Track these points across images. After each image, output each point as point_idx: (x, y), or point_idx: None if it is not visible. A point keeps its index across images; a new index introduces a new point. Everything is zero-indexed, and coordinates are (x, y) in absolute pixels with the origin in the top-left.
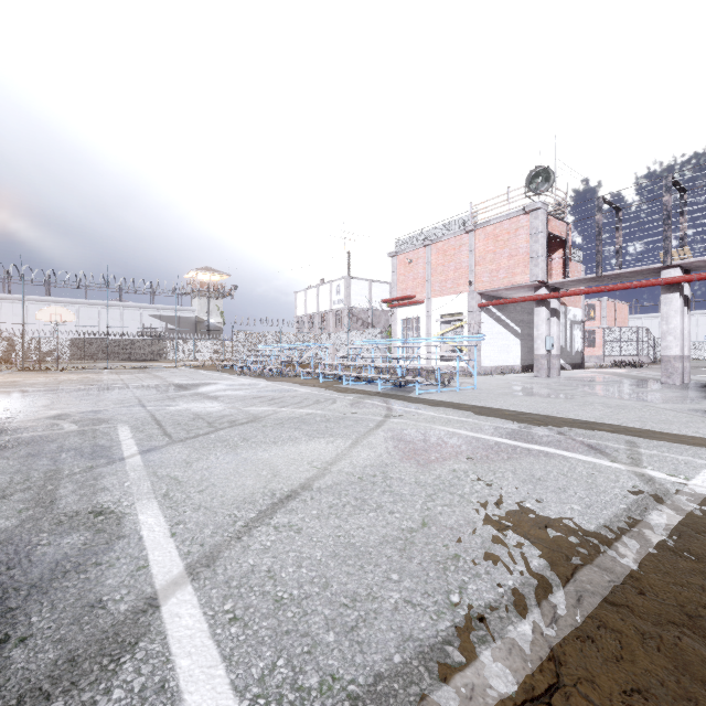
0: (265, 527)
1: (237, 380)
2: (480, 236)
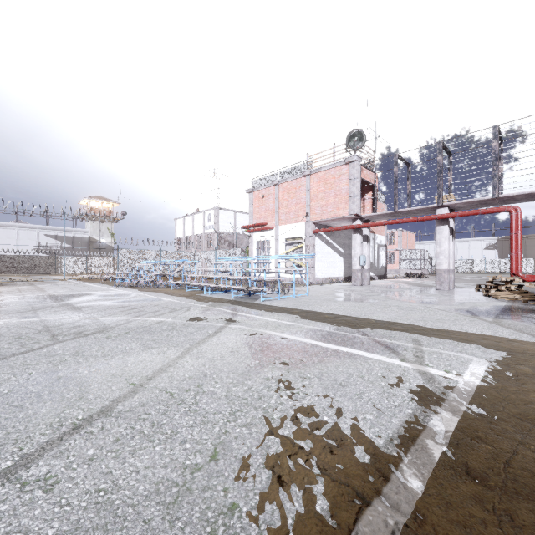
0: (8, 486)
1: (113, 290)
2: (314, 179)
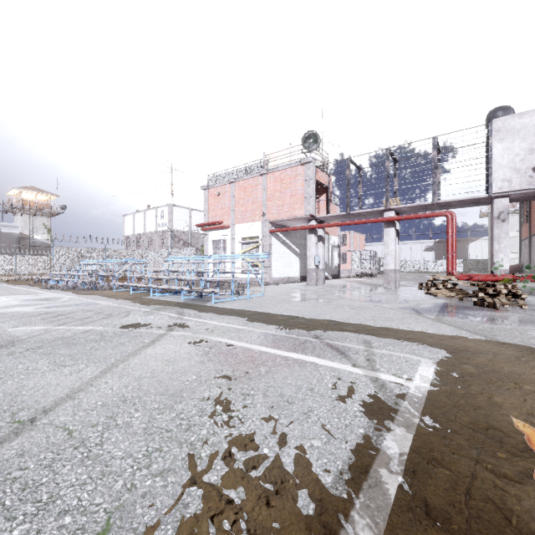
0: None
1: (42, 294)
2: (271, 179)
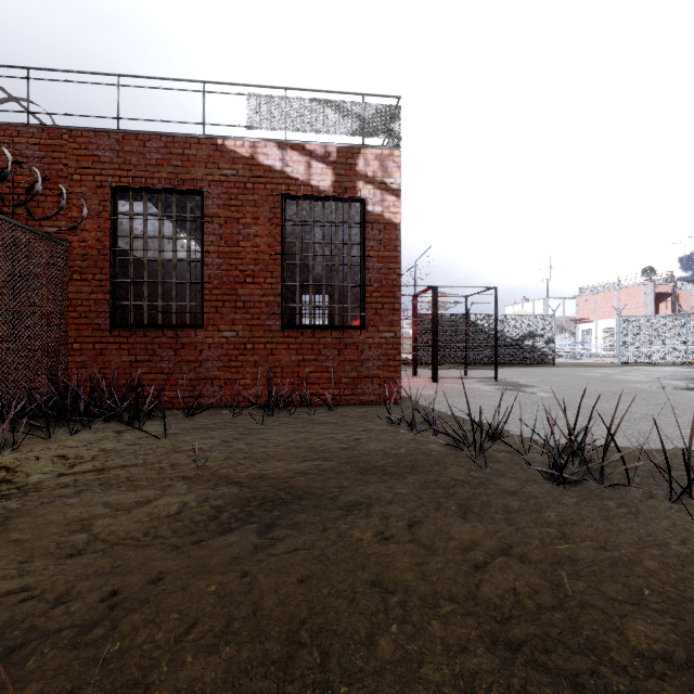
0: None
1: None
2: (622, 292)
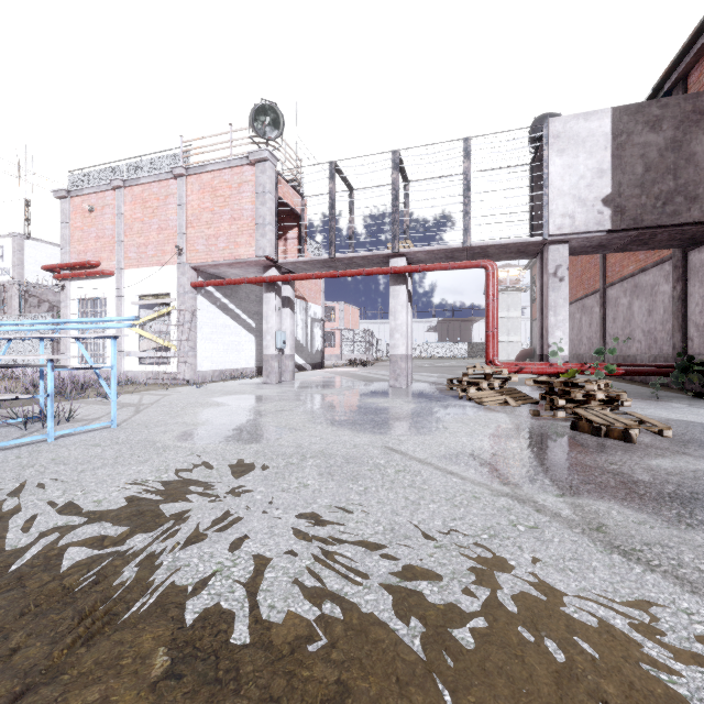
0: None
1: None
2: (194, 186)
